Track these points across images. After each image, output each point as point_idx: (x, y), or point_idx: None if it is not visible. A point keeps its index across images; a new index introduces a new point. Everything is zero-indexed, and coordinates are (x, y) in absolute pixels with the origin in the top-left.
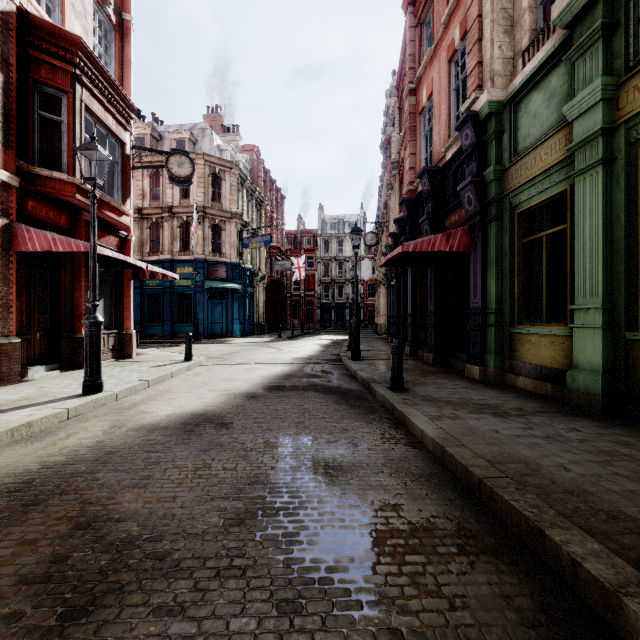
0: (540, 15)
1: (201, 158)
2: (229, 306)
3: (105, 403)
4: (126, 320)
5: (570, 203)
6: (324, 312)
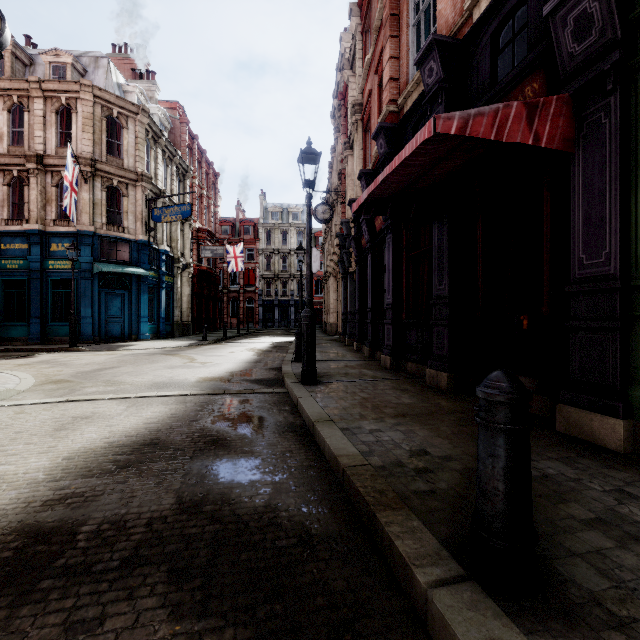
0: None
1: (88, 91)
2: (133, 299)
3: None
4: None
5: None
6: (266, 310)
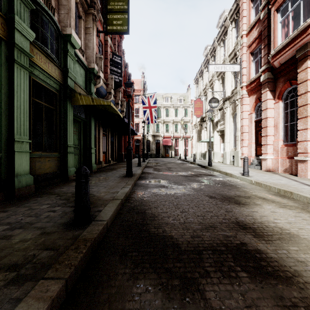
0: None
1: None
2: None
3: None
4: None
5: None
6: None
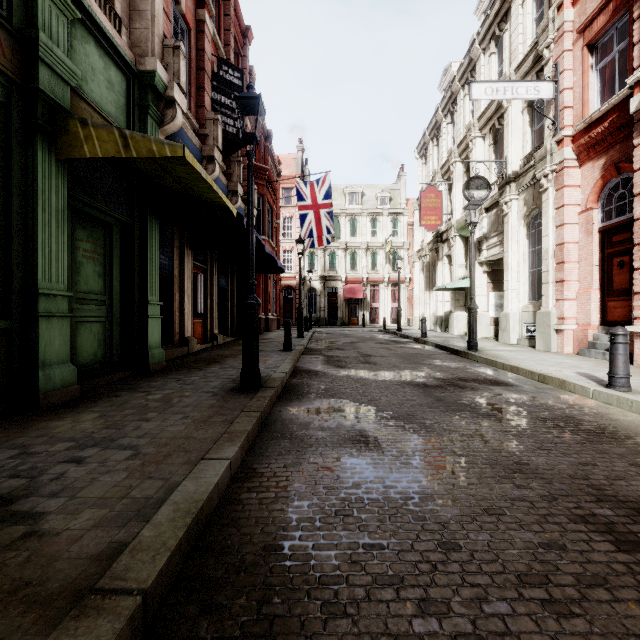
0: None
1: None
2: None
3: None
4: None
5: None
6: None
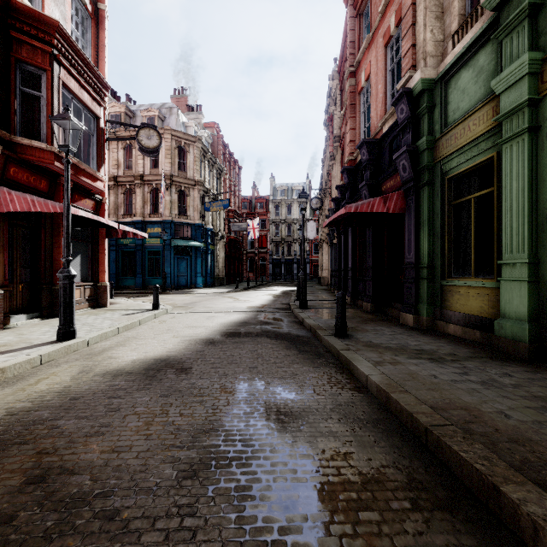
0: (468, 2)
1: (168, 133)
2: (193, 261)
3: (77, 349)
4: (101, 273)
5: (497, 168)
6: (275, 267)
